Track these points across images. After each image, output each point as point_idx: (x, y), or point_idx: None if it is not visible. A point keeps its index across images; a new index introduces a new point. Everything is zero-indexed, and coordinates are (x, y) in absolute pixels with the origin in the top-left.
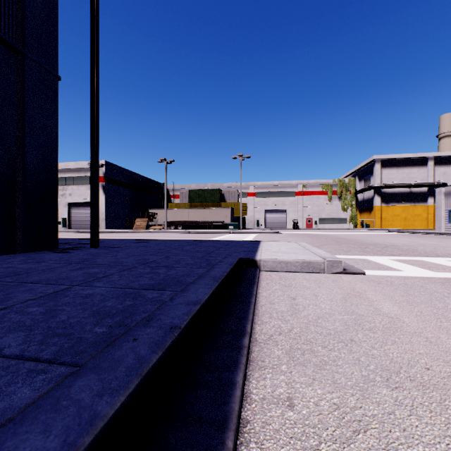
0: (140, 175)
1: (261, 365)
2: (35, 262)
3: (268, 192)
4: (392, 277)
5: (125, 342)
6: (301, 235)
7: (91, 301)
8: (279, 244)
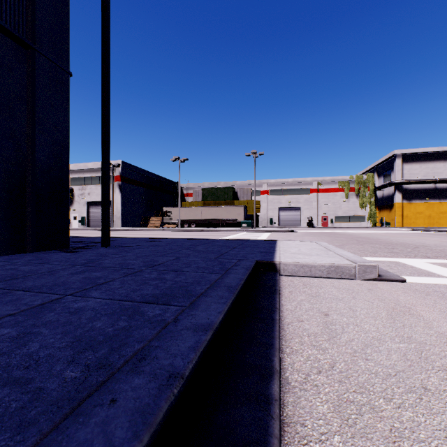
0: (155, 174)
1: (301, 433)
2: (39, 263)
3: (282, 189)
4: (441, 286)
5: (97, 408)
6: (318, 234)
7: (77, 319)
8: (297, 244)
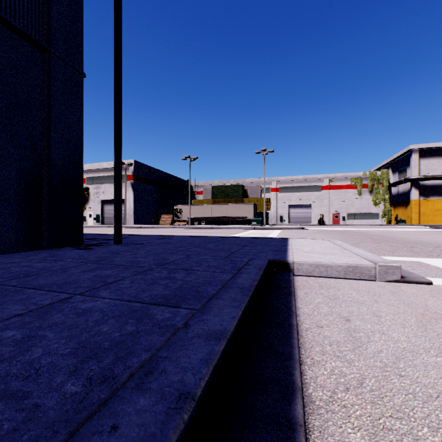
0: (166, 173)
1: None
2: (53, 260)
3: (292, 186)
4: None
5: (95, 437)
6: (330, 232)
7: (84, 322)
8: (310, 243)
